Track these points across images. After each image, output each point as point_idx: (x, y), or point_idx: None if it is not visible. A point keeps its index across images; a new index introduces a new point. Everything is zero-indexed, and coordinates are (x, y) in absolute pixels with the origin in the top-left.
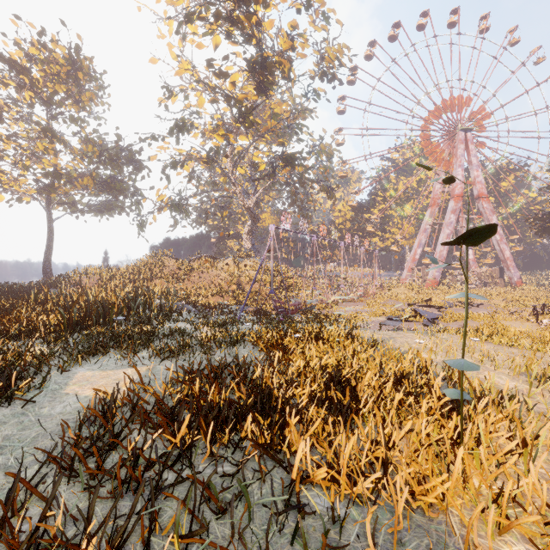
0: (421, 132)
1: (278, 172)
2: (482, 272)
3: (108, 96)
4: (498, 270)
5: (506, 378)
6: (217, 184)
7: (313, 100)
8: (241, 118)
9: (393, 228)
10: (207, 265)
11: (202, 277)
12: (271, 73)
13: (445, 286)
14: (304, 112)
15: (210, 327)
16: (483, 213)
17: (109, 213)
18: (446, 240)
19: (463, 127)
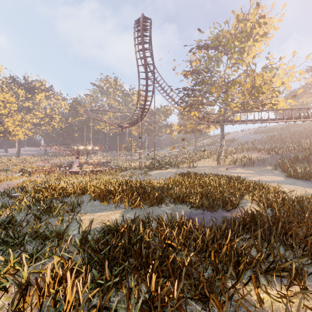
0: None
1: None
2: None
3: None
4: None
5: None
6: None
7: None
8: None
9: None
10: None
11: None
12: None
13: None
14: None
15: None
16: None
17: None
18: None
19: None
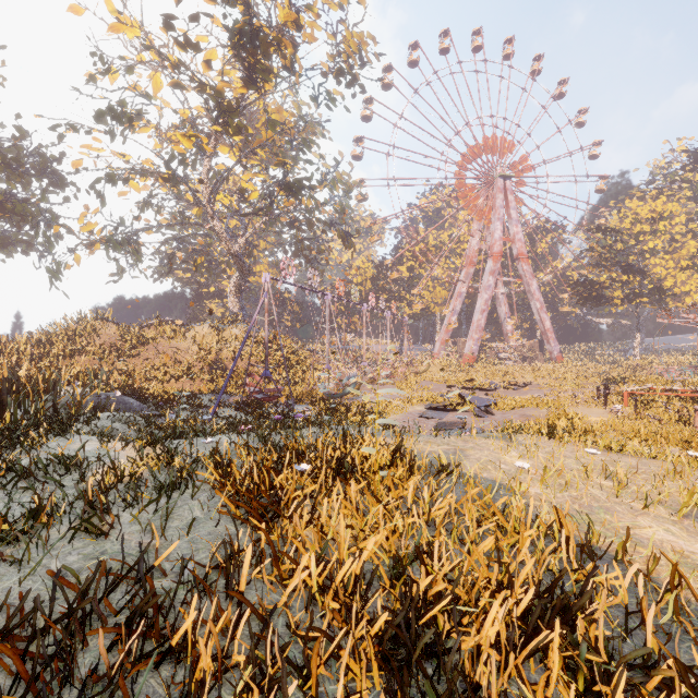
0: (456, 175)
1: (277, 204)
2: (522, 346)
3: (2, 64)
4: (537, 343)
5: (679, 531)
6: (189, 218)
7: (326, 106)
8: (222, 117)
9: (423, 290)
10: (170, 335)
11: (161, 351)
12: (267, 57)
13: (484, 362)
14: (314, 127)
15: (135, 448)
16: (523, 276)
17: (5, 251)
18: (484, 306)
19: (502, 173)
